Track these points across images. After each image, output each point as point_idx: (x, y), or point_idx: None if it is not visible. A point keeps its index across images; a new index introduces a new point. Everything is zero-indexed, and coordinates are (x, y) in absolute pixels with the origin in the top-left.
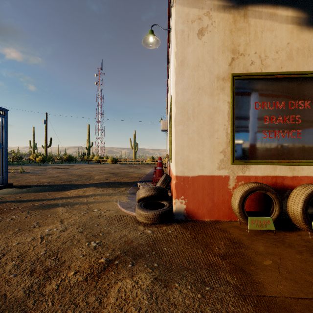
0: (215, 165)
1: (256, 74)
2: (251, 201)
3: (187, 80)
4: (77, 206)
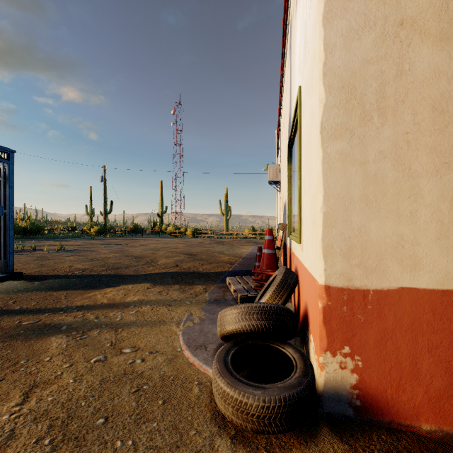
0: None
1: None
2: None
3: (361, 4)
4: (95, 333)
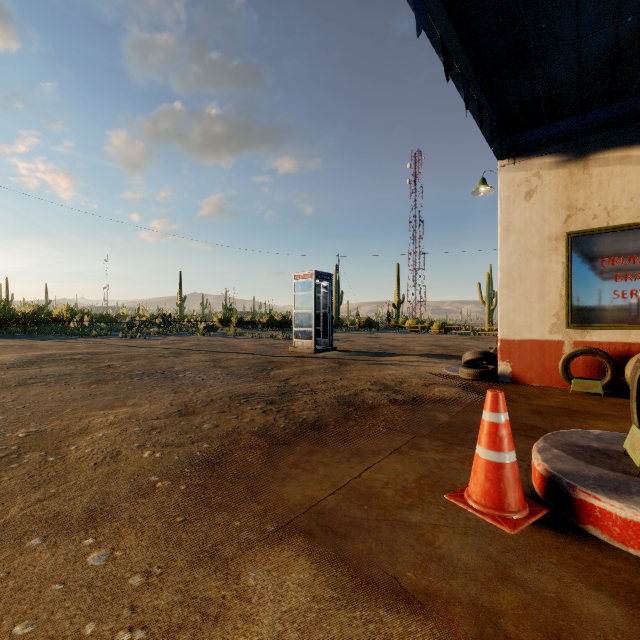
0: (546, 329)
1: (599, 229)
2: (593, 369)
3: (513, 244)
4: (403, 366)
